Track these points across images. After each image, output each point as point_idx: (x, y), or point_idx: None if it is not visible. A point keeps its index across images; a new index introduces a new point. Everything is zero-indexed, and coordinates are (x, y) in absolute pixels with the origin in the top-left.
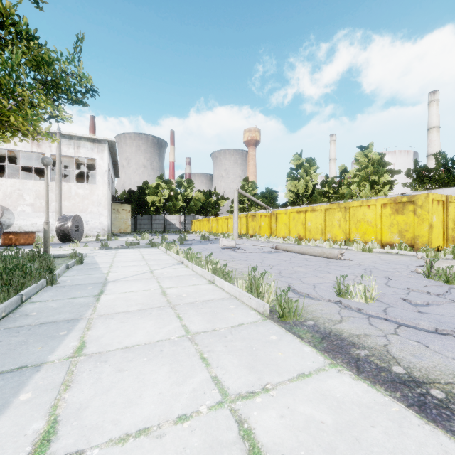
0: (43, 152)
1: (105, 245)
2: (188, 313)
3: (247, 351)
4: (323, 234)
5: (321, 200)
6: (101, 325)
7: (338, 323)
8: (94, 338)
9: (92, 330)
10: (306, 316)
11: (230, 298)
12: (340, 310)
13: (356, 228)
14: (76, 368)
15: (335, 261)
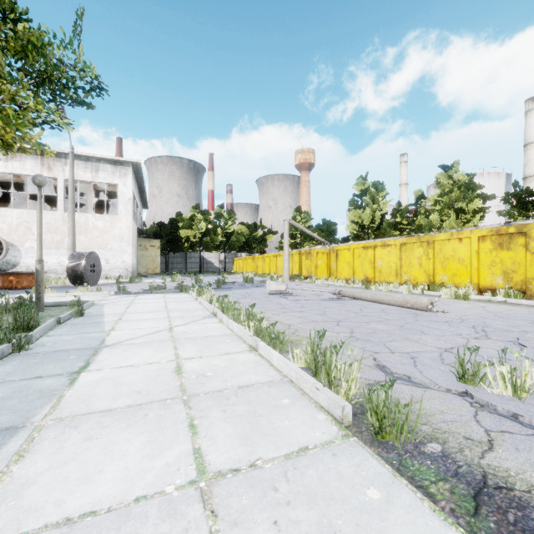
0: (55, 177)
1: (123, 289)
2: (210, 415)
3: None
4: (397, 275)
5: (391, 233)
6: (47, 447)
7: (488, 451)
8: (16, 485)
9: (23, 462)
10: (421, 429)
11: (282, 381)
12: (477, 413)
13: (443, 268)
14: None
15: (425, 313)
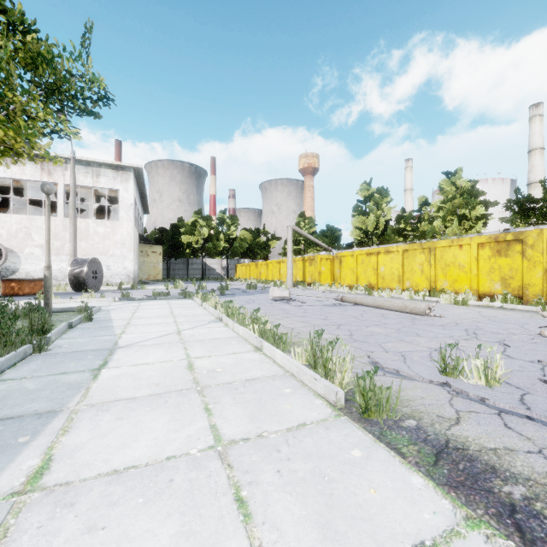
0: (55, 182)
1: (127, 296)
2: (222, 401)
3: (315, 484)
4: (400, 282)
5: (396, 239)
6: (86, 425)
7: (454, 425)
8: (68, 450)
9: (69, 435)
10: (402, 410)
11: (285, 375)
12: (452, 398)
13: (444, 274)
14: (16, 521)
15: (423, 318)
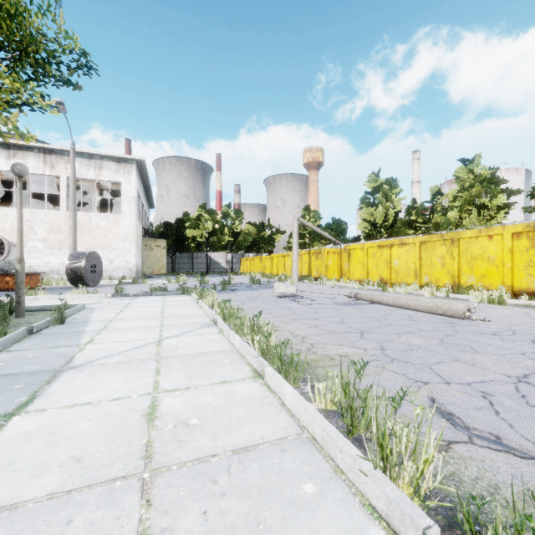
0: (58, 175)
1: (120, 291)
2: (179, 527)
3: None
4: (417, 276)
5: (405, 232)
6: None
7: None
8: None
9: None
10: None
11: (300, 439)
12: None
13: (470, 268)
14: None
15: (462, 322)
